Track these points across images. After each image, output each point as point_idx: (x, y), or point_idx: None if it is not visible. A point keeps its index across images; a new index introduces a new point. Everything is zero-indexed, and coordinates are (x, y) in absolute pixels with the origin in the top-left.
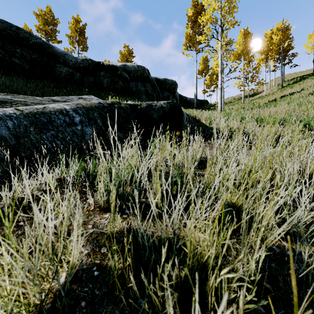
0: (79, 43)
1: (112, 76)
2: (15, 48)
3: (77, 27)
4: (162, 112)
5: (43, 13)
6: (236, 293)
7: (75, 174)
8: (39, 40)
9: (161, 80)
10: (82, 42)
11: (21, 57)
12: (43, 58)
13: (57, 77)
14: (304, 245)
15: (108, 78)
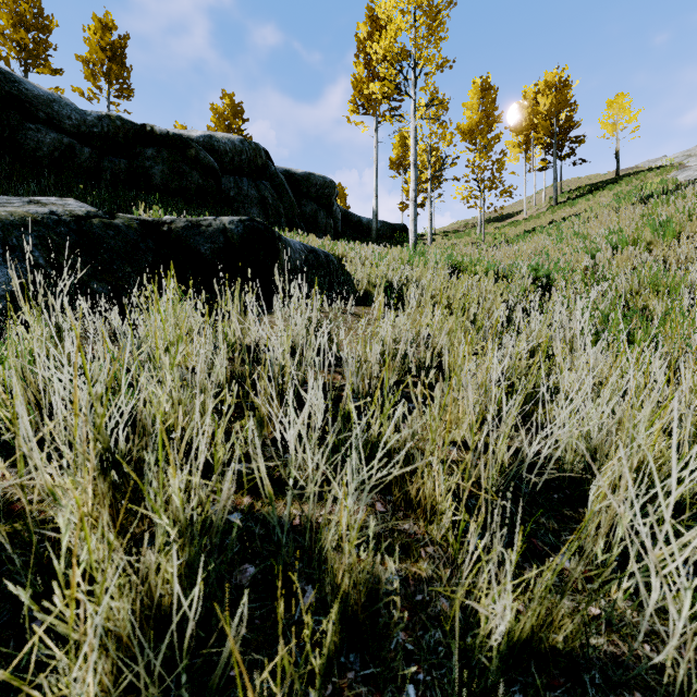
0: (111, 79)
1: (174, 159)
2: None
3: (106, 40)
4: (223, 240)
5: None
6: (17, 598)
7: None
8: None
9: (299, 176)
10: (118, 77)
11: None
12: None
13: (30, 155)
14: (286, 500)
15: (165, 165)
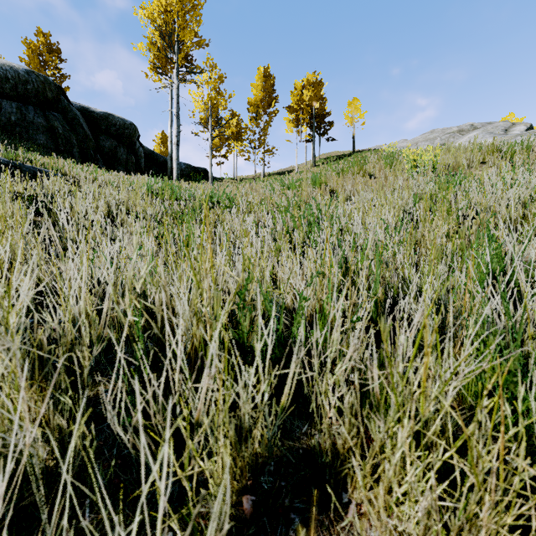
0: None
1: None
2: None
3: None
4: None
5: None
6: None
7: None
8: None
9: (97, 115)
10: None
11: None
12: None
13: None
14: None
15: None
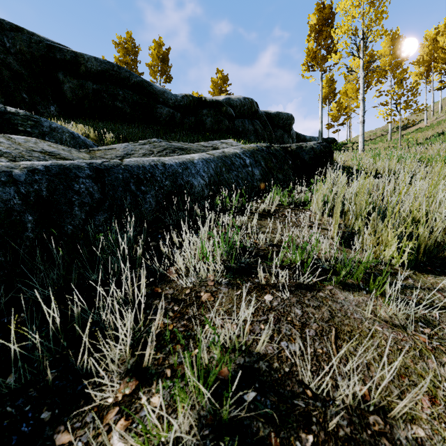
0: (162, 73)
1: (216, 114)
2: (118, 90)
3: (160, 53)
4: (313, 153)
5: (122, 40)
6: None
7: (278, 201)
8: (139, 79)
9: (273, 115)
10: (165, 71)
11: (123, 100)
12: (144, 98)
13: (157, 120)
14: None
15: (212, 117)
